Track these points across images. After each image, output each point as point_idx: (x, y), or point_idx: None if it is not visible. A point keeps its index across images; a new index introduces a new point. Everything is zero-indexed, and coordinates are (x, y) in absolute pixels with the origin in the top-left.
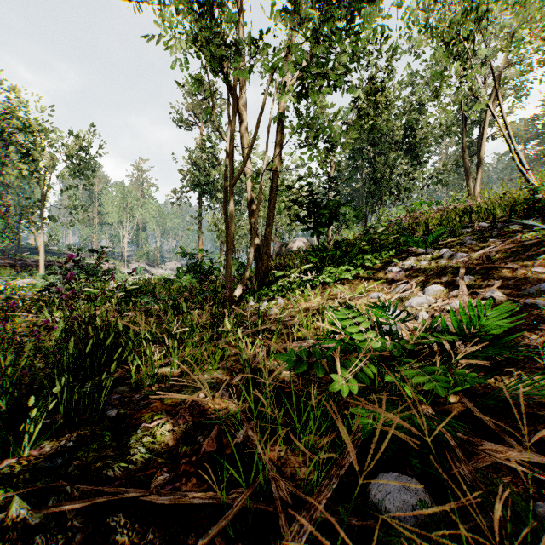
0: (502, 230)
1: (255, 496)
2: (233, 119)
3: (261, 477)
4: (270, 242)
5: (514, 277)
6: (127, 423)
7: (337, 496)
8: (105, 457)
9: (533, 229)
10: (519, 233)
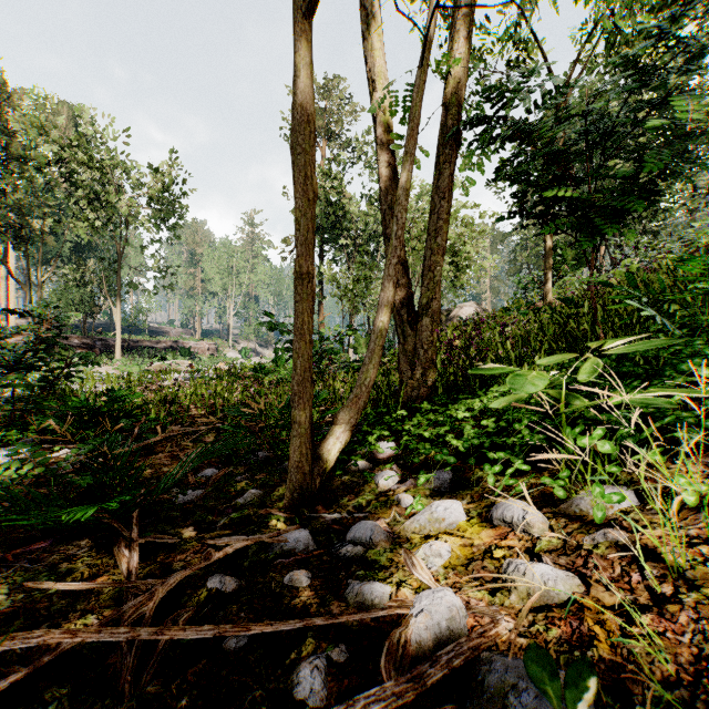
0: None
1: None
2: None
3: None
4: (439, 280)
5: None
6: None
7: None
8: None
9: None
10: None
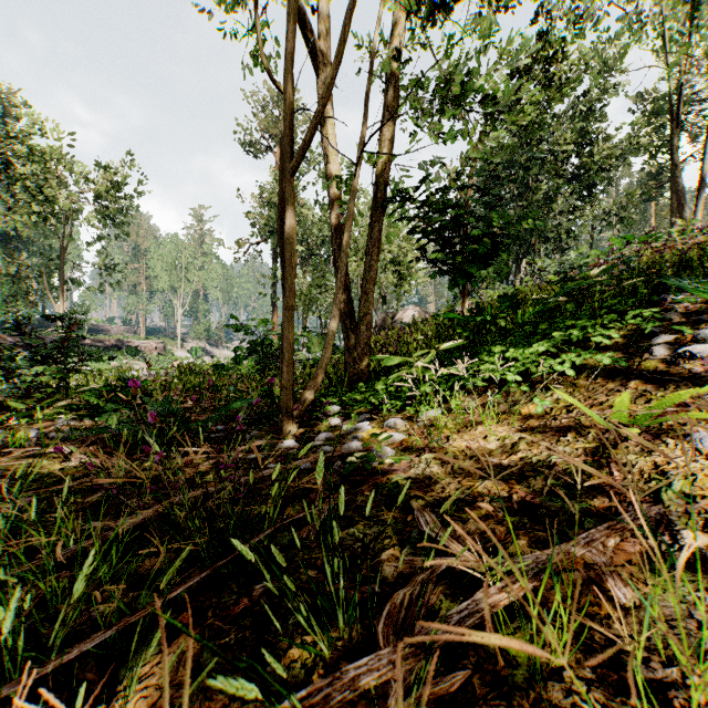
0: None
1: None
2: (291, 17)
3: None
4: (371, 300)
5: None
6: None
7: None
8: None
9: None
10: None
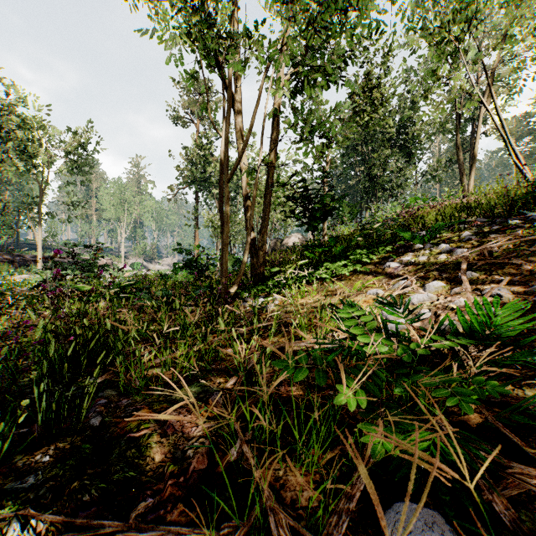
0: (502, 225)
1: (250, 533)
2: (229, 113)
3: (257, 509)
4: (266, 237)
5: (519, 273)
6: (111, 433)
7: (346, 529)
8: (82, 476)
9: (534, 224)
10: (520, 228)
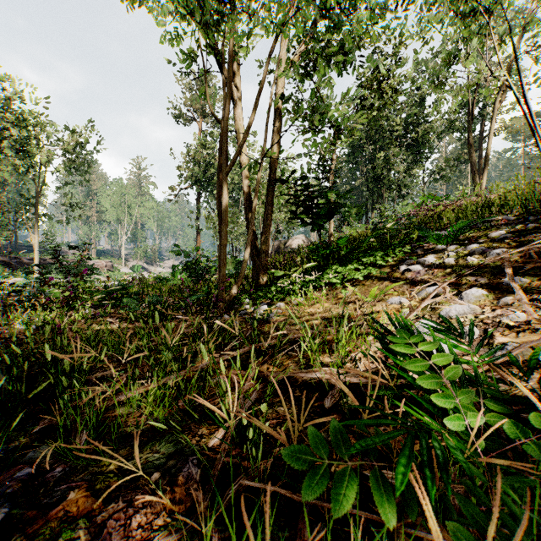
0: (538, 223)
1: None
2: (226, 97)
3: None
4: (268, 238)
5: None
6: None
7: None
8: None
9: None
10: None
